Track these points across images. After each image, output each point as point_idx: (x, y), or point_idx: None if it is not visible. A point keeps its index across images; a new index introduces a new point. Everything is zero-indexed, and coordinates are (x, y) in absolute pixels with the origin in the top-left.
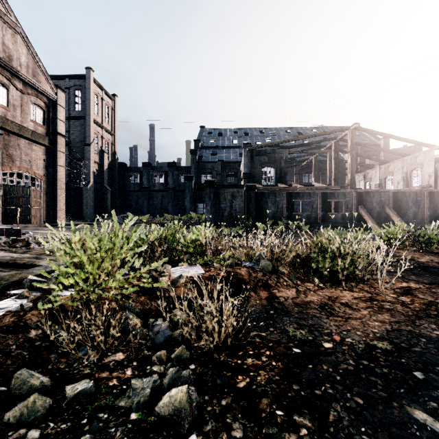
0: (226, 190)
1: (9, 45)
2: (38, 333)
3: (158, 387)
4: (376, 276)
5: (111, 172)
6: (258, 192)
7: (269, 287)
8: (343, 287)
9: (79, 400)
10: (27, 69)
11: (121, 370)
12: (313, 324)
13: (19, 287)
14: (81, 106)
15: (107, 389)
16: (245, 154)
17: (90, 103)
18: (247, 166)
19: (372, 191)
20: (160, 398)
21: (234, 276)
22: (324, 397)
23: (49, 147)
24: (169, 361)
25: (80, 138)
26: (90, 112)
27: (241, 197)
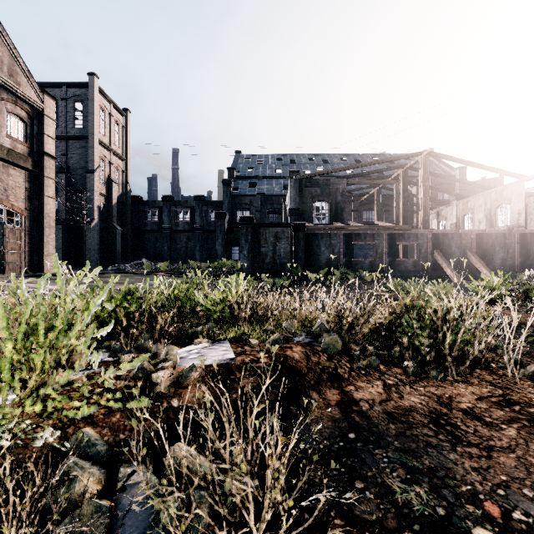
0: (267, 229)
1: None
2: None
3: None
4: (498, 355)
5: (122, 207)
6: (308, 232)
7: (339, 380)
8: (452, 376)
9: None
10: (1, 66)
11: None
12: (434, 468)
13: None
14: (82, 123)
15: None
16: (291, 185)
17: (95, 119)
18: (295, 200)
19: (451, 232)
20: None
21: (284, 364)
22: None
23: (33, 172)
24: None
25: (81, 163)
26: (95, 131)
27: (287, 238)
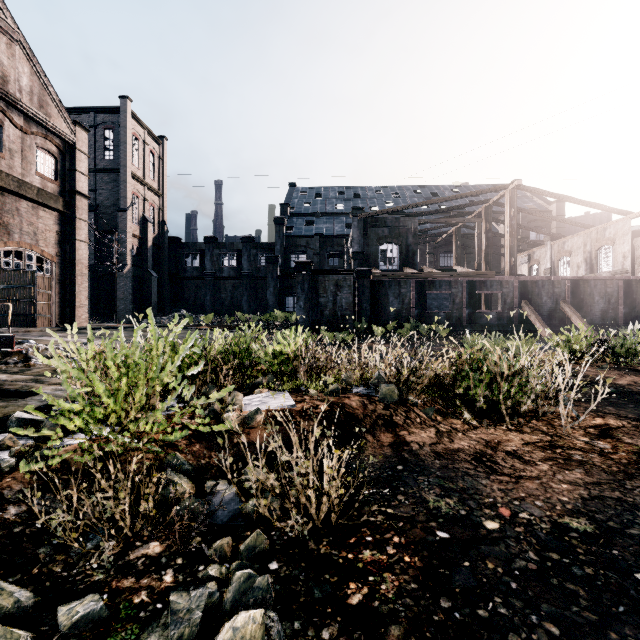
0: (327, 277)
1: (4, 60)
2: (21, 510)
3: (216, 605)
4: (556, 407)
5: (158, 251)
6: (374, 280)
7: (394, 426)
8: (507, 426)
9: (79, 635)
10: (31, 97)
11: (156, 573)
12: (466, 488)
13: (2, 429)
14: (113, 153)
15: (129, 612)
16: (355, 225)
17: (127, 149)
18: (359, 242)
19: (542, 279)
20: (218, 626)
21: (341, 410)
22: (494, 623)
23: (64, 213)
24: (235, 556)
25: (112, 200)
26: (127, 162)
27: (350, 287)
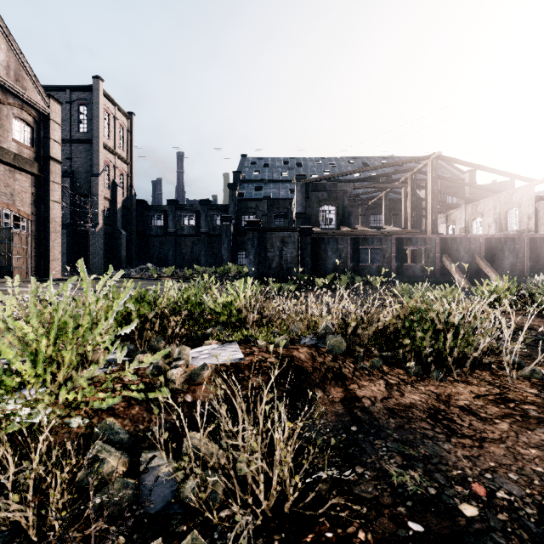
0: (273, 234)
1: None
2: None
3: None
4: (498, 357)
5: (127, 211)
6: (315, 237)
7: (344, 379)
8: (452, 376)
9: None
10: (8, 71)
11: None
12: (429, 456)
13: None
14: (87, 126)
15: None
16: (298, 189)
17: (99, 123)
18: (301, 204)
19: (459, 237)
20: None
21: (290, 363)
22: None
23: (39, 177)
24: None
25: (86, 167)
26: (99, 134)
27: (294, 243)
